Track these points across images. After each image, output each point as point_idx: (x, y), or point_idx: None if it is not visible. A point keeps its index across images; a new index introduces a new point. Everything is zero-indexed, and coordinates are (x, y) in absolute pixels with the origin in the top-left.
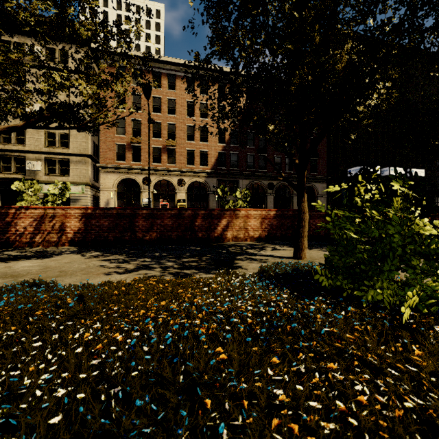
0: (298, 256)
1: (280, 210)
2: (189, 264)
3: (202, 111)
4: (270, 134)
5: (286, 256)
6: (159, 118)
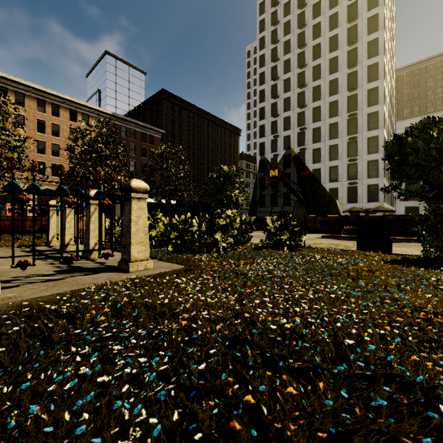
0: None
1: None
2: None
3: (53, 130)
4: None
5: None
6: None
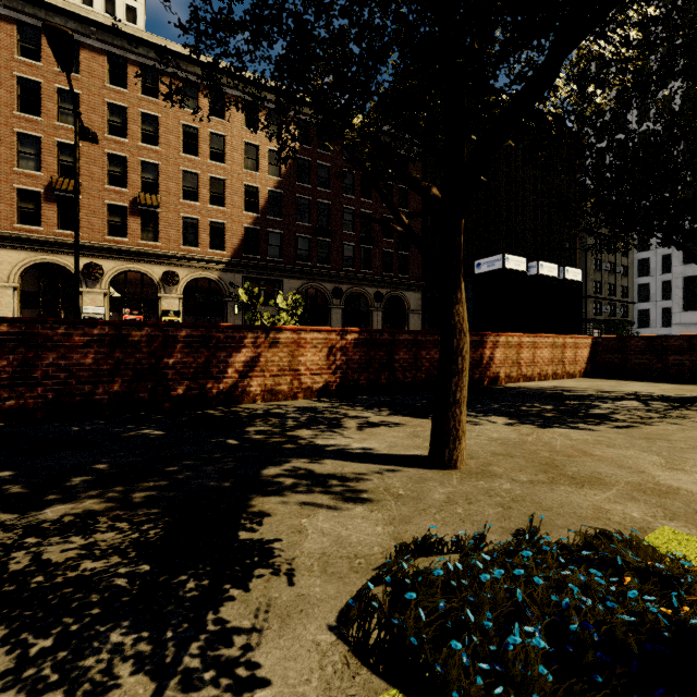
0: (447, 459)
1: (366, 330)
2: (34, 557)
3: (213, 148)
4: (356, 133)
5: (405, 452)
6: (122, 147)
